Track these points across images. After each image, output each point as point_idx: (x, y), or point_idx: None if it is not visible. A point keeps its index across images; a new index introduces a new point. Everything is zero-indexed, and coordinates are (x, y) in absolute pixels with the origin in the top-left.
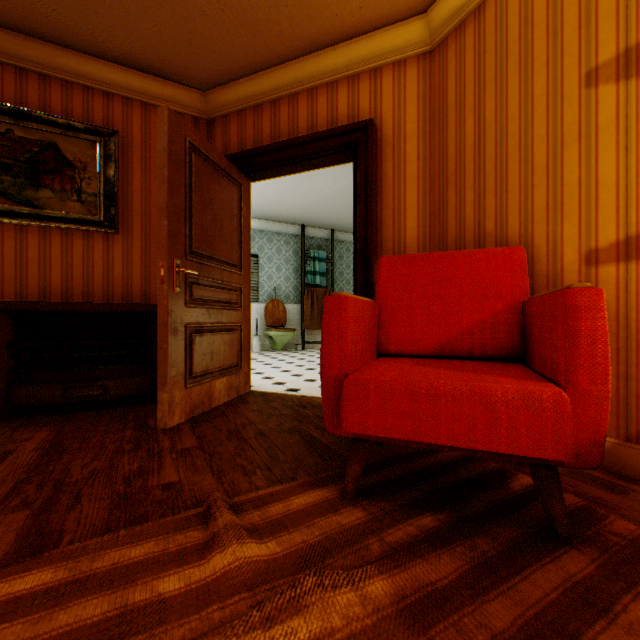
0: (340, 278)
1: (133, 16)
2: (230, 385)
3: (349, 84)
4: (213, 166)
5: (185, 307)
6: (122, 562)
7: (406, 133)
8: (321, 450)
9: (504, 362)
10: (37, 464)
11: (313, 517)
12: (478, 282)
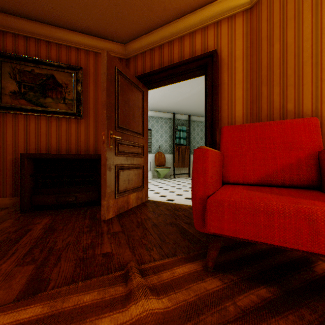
0: (193, 140)
1: (89, 6)
2: (138, 197)
3: (202, 32)
4: (129, 81)
5: (115, 156)
6: (79, 304)
7: (235, 56)
8: (189, 237)
9: (306, 189)
10: (41, 237)
11: (189, 283)
12: (286, 140)
